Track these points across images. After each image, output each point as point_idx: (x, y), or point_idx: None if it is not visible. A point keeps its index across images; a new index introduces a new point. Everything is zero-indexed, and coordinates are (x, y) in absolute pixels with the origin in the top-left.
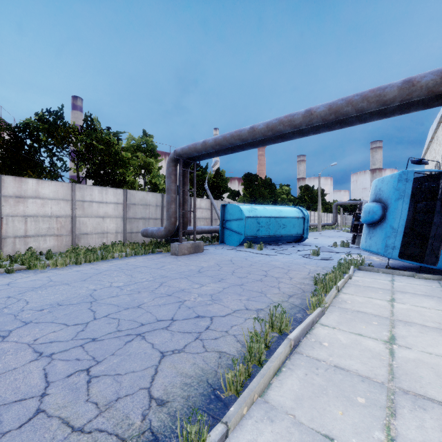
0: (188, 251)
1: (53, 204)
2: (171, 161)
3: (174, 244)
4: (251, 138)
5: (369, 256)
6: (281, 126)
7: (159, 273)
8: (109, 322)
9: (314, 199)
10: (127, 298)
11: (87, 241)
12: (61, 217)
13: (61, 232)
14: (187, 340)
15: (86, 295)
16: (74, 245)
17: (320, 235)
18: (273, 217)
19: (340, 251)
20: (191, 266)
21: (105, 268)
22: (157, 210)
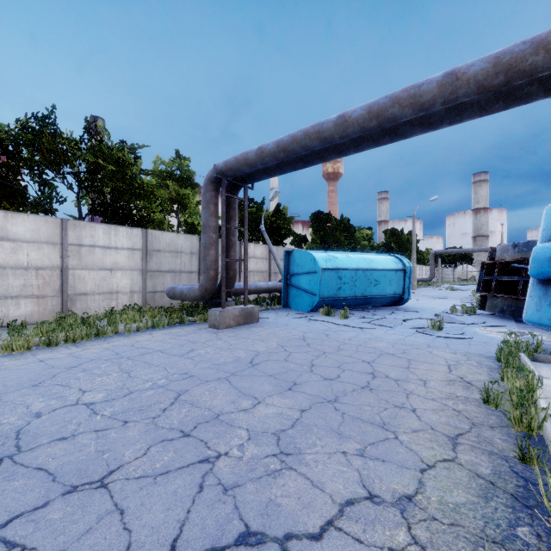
0: (235, 322)
1: (31, 250)
2: (209, 182)
3: (213, 311)
4: (338, 135)
5: (522, 331)
6: (395, 107)
7: (181, 366)
8: None
9: (404, 247)
10: (90, 444)
11: (86, 305)
12: (45, 270)
13: (43, 291)
14: None
15: (8, 432)
16: (66, 311)
17: (418, 294)
18: (361, 270)
19: (466, 320)
20: (238, 352)
21: (91, 356)
22: (193, 260)
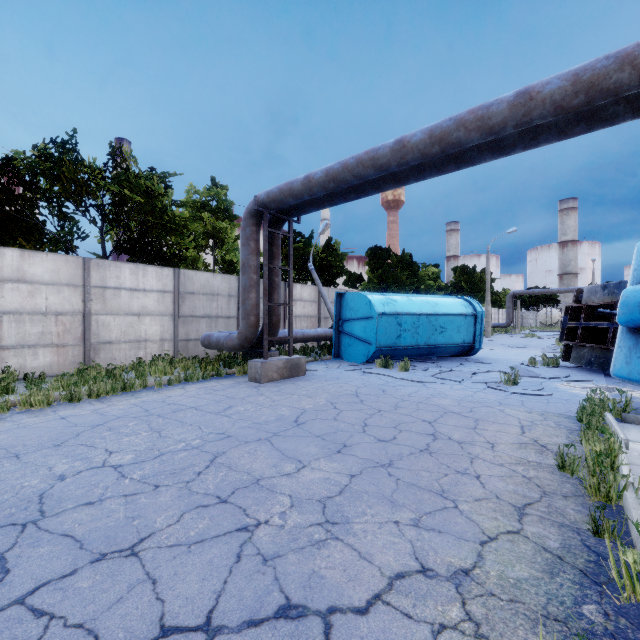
0: (278, 375)
1: (50, 293)
2: (249, 216)
3: (254, 363)
4: (396, 162)
5: (611, 386)
6: (460, 131)
7: (218, 425)
8: (12, 636)
9: (476, 287)
10: (119, 509)
11: (110, 355)
12: (65, 315)
13: (64, 340)
14: None
15: (31, 496)
16: (88, 362)
17: (493, 342)
18: (425, 315)
19: (547, 374)
20: (282, 409)
21: (118, 413)
22: (231, 304)
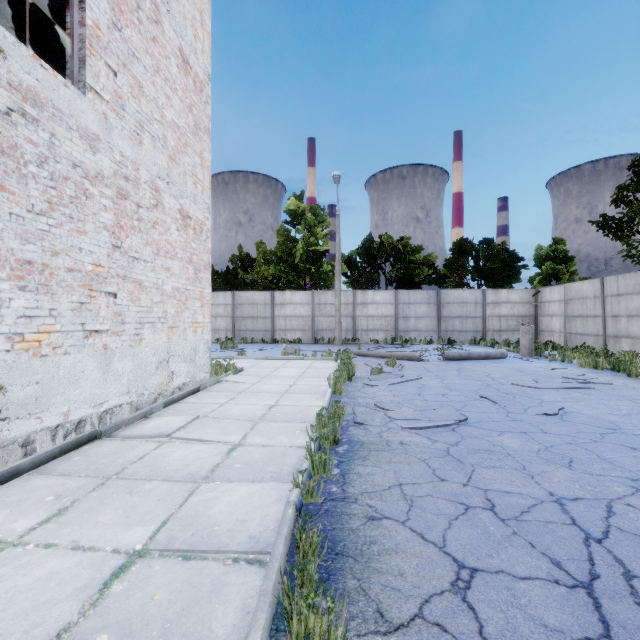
0: None
1: None
2: None
3: None
4: None
5: None
6: None
7: None
8: None
9: None
10: None
11: None
12: None
13: None
14: (495, 626)
15: None
16: None
17: None
18: None
19: None
20: None
21: None
22: None
